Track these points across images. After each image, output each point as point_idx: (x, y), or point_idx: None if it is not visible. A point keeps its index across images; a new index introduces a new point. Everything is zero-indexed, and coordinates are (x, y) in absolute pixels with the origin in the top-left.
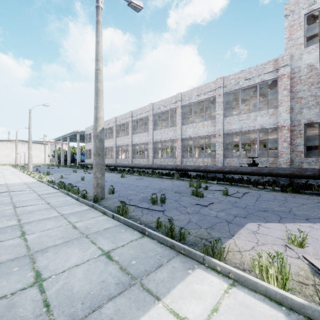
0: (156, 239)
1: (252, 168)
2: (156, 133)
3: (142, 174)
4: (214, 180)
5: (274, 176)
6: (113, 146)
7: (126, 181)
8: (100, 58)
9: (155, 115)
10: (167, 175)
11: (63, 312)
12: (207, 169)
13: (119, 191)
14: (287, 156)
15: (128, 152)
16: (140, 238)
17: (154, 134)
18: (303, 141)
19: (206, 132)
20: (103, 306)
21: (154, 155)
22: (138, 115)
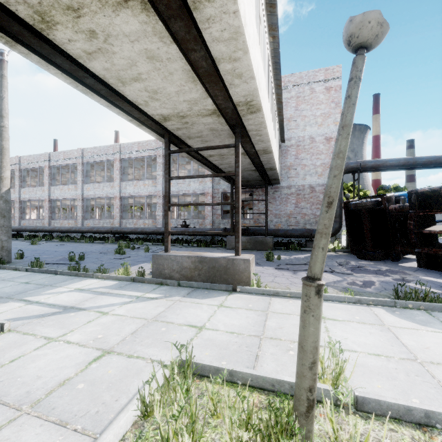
0: (66, 274)
1: (181, 229)
2: (88, 188)
3: (65, 240)
4: (151, 241)
5: (196, 235)
6: (15, 200)
7: (39, 248)
8: (5, 114)
9: (86, 164)
10: (101, 240)
11: (3, 295)
12: (144, 231)
13: (30, 257)
14: (210, 218)
15: (43, 209)
16: (53, 276)
17: (85, 188)
18: (220, 206)
19: (147, 192)
20: (28, 291)
21: (85, 215)
22: (60, 160)
